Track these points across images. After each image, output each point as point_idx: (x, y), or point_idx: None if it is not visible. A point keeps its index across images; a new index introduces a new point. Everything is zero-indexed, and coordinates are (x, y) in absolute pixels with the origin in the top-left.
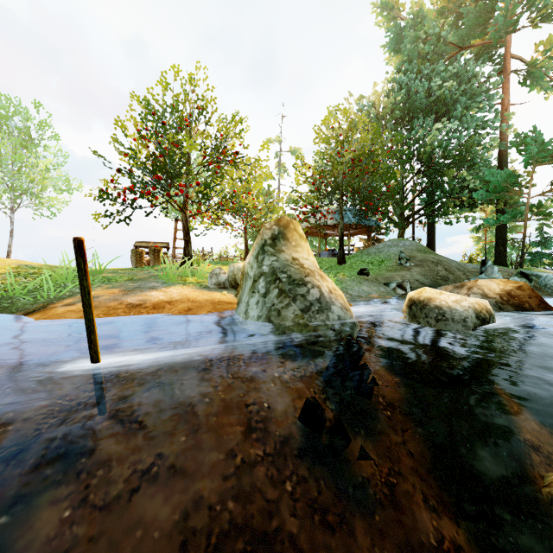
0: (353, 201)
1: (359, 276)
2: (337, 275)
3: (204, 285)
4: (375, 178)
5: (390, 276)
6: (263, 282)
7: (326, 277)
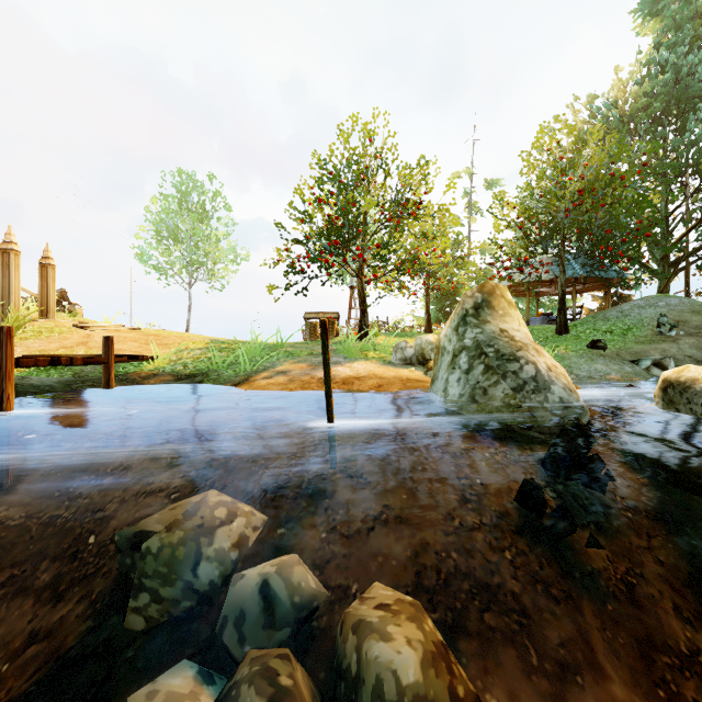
0: (581, 247)
1: (589, 350)
2: (556, 349)
3: (387, 361)
4: (616, 212)
5: (640, 351)
6: (465, 357)
7: (542, 352)
